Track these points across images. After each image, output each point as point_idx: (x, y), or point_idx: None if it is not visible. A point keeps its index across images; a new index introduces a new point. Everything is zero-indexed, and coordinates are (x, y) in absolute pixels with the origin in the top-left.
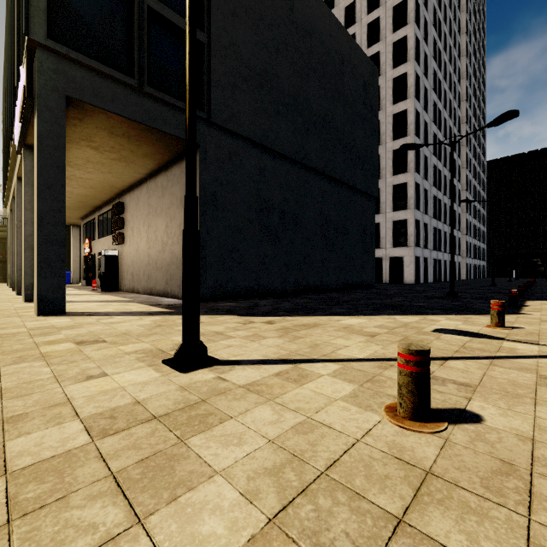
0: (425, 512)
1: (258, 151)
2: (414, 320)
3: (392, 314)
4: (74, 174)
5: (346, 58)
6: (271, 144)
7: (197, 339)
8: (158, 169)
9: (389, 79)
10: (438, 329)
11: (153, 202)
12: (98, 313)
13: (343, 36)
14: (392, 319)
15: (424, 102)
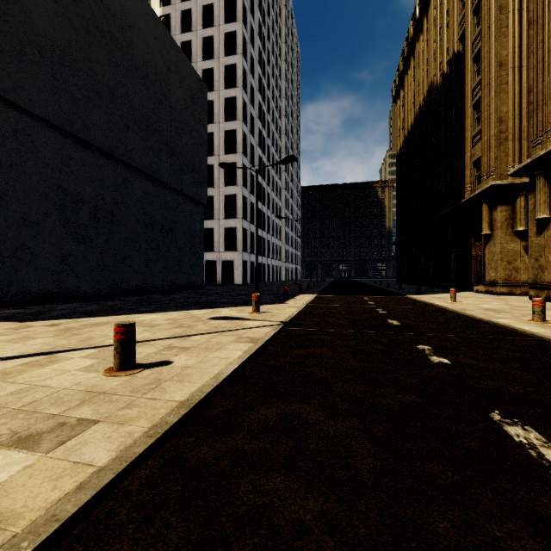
0: (78, 408)
1: (60, 136)
2: (204, 312)
3: (191, 309)
4: None
5: (173, 66)
6: (78, 132)
7: None
8: None
9: (222, 97)
10: (214, 317)
11: None
12: None
13: (170, 43)
14: (187, 313)
15: (251, 127)
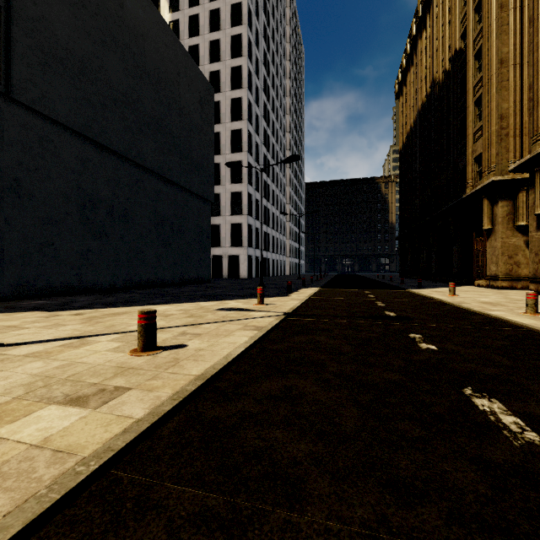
0: (113, 379)
1: (80, 141)
2: (213, 304)
3: (200, 301)
4: None
5: (182, 71)
6: (96, 137)
7: None
8: None
9: (228, 98)
10: (222, 308)
11: None
12: None
13: (179, 49)
14: (197, 304)
15: (256, 127)
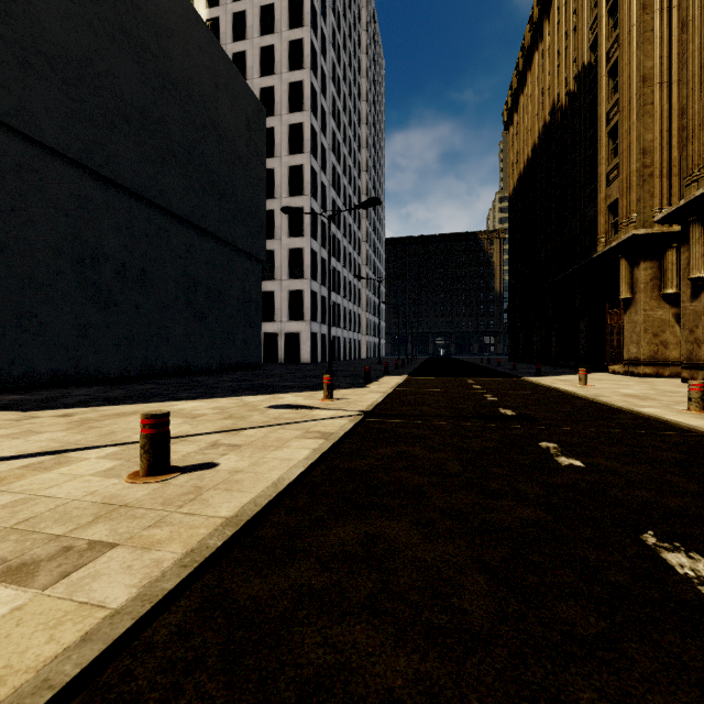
0: (91, 527)
1: (76, 172)
2: (262, 399)
3: (245, 395)
4: None
5: (223, 83)
6: (100, 167)
7: None
8: None
9: (285, 124)
10: (274, 405)
11: None
12: None
13: (218, 53)
14: (239, 399)
15: (323, 162)
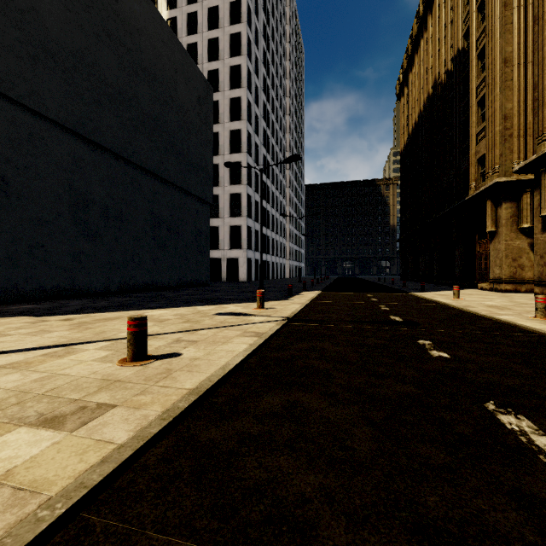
0: (97, 394)
1: (72, 138)
2: (211, 308)
3: (198, 305)
4: None
5: (180, 68)
6: (89, 134)
7: None
8: None
9: (227, 98)
10: (220, 313)
11: None
12: None
13: (176, 46)
14: (194, 308)
15: (256, 127)
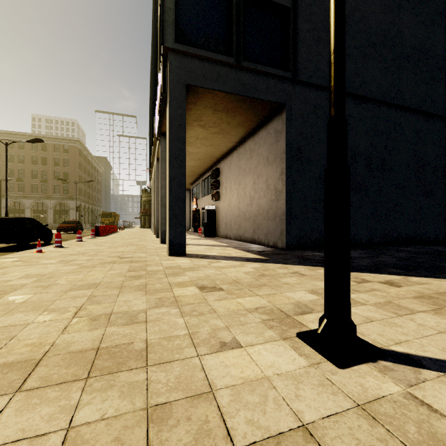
0: None
1: None
2: None
3: None
4: (188, 151)
5: None
6: (356, 90)
7: (347, 316)
8: (246, 136)
9: None
10: None
11: (242, 164)
12: (207, 256)
13: None
14: None
15: None
